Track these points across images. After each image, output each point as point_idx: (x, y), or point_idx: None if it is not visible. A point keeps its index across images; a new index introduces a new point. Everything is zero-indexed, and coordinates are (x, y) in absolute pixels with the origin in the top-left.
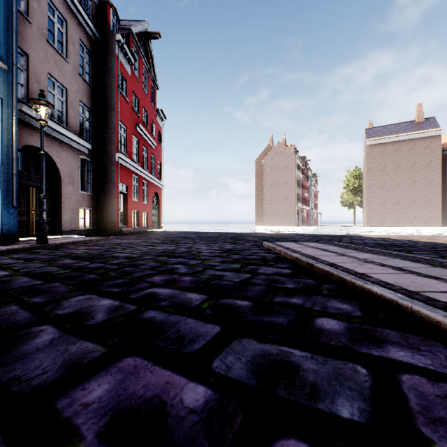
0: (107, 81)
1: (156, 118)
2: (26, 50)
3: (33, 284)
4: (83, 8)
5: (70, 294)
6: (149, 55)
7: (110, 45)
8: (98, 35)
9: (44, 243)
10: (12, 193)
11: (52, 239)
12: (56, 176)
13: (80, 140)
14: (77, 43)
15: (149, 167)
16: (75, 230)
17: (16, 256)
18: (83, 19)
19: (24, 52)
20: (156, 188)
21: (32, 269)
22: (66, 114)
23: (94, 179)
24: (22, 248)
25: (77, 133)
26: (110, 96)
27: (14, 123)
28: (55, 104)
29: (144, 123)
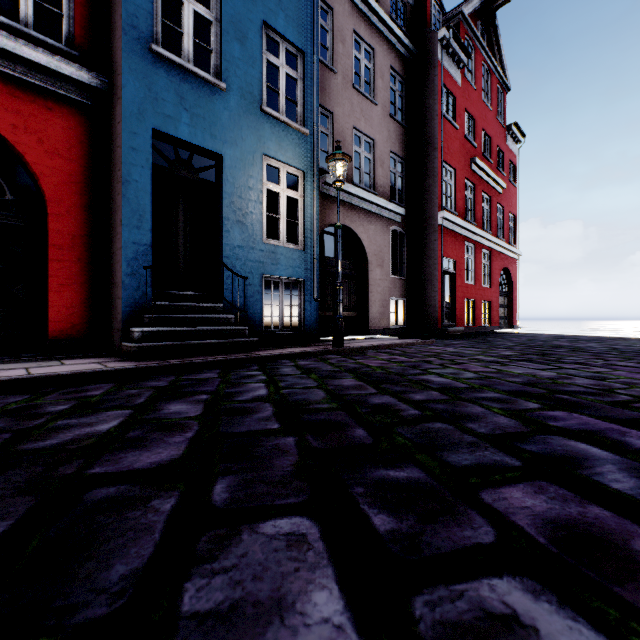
0: (426, 109)
1: (506, 141)
2: (330, 109)
3: (262, 430)
4: (394, 21)
5: (280, 493)
6: (492, 41)
7: (429, 53)
8: (413, 48)
9: (340, 346)
10: (313, 283)
11: (354, 341)
12: (362, 258)
13: (390, 205)
14: (386, 74)
15: (492, 227)
16: (383, 329)
17: (301, 363)
18: (394, 37)
19: (329, 113)
20: (506, 260)
21: (294, 391)
22: (374, 174)
23: (408, 256)
24: (313, 351)
25: (386, 197)
26: (430, 129)
27: (314, 197)
28: (361, 165)
29: (483, 156)
